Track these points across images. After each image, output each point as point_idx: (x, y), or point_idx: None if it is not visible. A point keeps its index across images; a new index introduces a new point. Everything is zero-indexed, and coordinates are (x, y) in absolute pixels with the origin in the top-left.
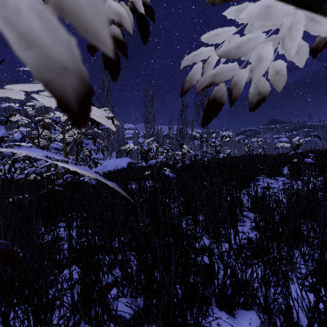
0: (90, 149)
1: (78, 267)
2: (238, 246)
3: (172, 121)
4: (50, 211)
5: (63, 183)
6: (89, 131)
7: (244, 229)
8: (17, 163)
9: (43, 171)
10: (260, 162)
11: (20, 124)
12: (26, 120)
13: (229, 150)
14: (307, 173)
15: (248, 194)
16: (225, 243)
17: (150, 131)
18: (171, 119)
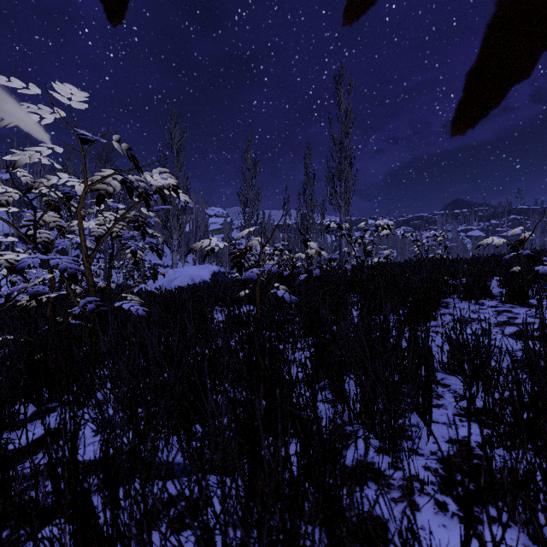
0: (135, 248)
1: (73, 526)
2: (440, 461)
3: (288, 202)
4: (47, 372)
5: (82, 312)
6: (132, 214)
7: (444, 415)
8: (25, 273)
9: (41, 290)
10: (450, 273)
11: (4, 201)
12: (15, 194)
13: (388, 251)
14: (538, 293)
15: (450, 341)
16: (416, 463)
17: (252, 218)
18: (287, 198)
